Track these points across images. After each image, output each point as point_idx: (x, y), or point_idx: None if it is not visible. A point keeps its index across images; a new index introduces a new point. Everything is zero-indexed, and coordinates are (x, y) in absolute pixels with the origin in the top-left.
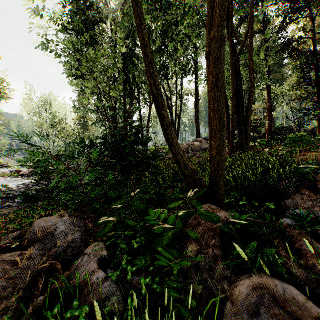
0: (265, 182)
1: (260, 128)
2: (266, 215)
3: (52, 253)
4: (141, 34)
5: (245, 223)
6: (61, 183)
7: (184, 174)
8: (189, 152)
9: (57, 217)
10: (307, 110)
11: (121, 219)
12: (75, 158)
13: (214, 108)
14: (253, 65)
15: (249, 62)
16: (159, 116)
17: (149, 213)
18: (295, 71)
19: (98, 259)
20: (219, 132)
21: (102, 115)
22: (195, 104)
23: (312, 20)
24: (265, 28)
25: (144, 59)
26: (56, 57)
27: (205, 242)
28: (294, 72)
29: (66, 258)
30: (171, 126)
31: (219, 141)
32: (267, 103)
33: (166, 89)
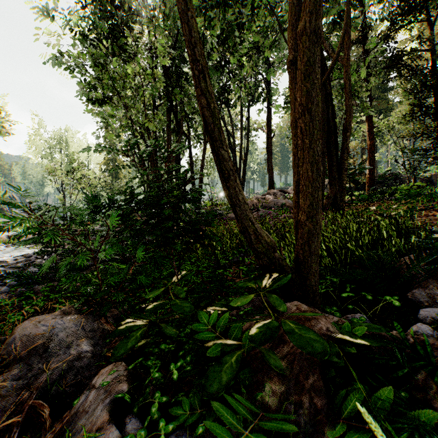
0: (377, 258)
1: (358, 175)
2: (396, 325)
3: (39, 383)
4: (187, 26)
5: (365, 343)
6: (61, 264)
7: (255, 250)
8: (259, 209)
9: (58, 314)
10: (426, 151)
11: (157, 318)
12: (83, 225)
13: (304, 146)
14: (350, 86)
15: (345, 83)
16: (215, 158)
17: (198, 318)
18: (407, 97)
19: (111, 401)
20: (312, 184)
21: (126, 156)
22: (267, 142)
23: (430, 26)
24: (364, 37)
25: (191, 66)
26: (73, 76)
27: (294, 377)
28: (405, 97)
29: (62, 390)
30: (234, 174)
31: (312, 198)
32: (367, 141)
33: (227, 121)
